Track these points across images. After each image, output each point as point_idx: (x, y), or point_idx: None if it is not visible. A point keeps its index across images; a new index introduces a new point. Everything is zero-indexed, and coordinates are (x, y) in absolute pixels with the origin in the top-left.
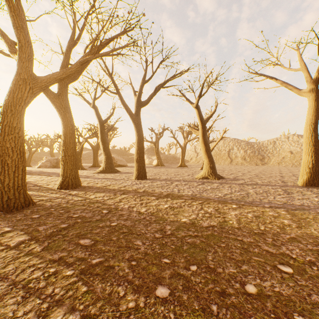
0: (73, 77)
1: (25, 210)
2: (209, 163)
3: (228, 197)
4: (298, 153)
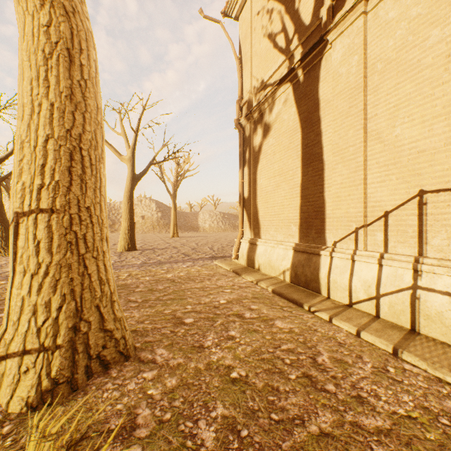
0: None
1: None
2: (0, 232)
3: (6, 274)
4: (149, 219)
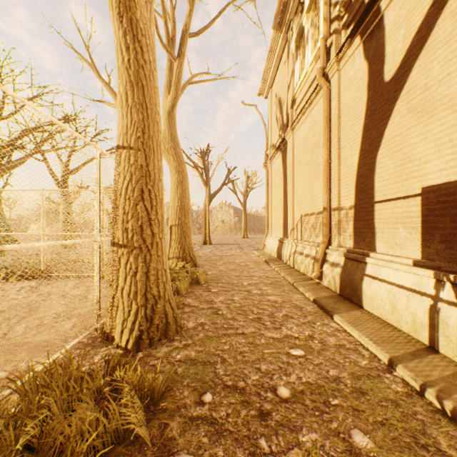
0: (3, 148)
1: (1, 264)
2: None
3: None
4: (228, 223)
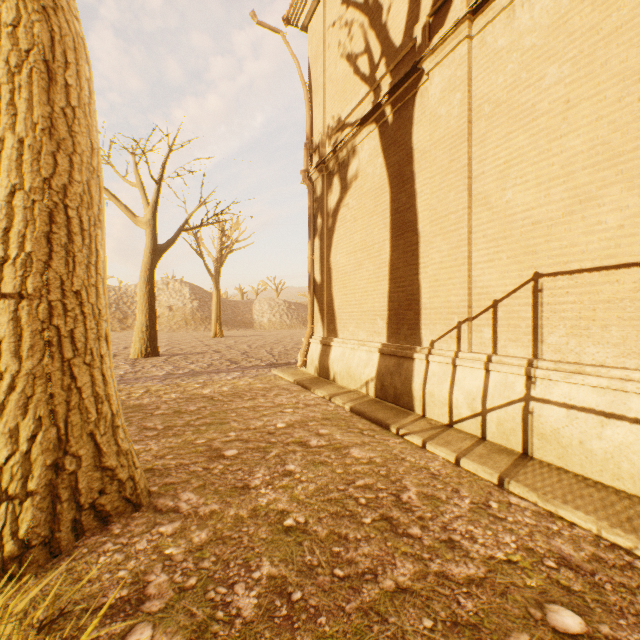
0: None
1: None
2: None
3: None
4: (180, 310)
